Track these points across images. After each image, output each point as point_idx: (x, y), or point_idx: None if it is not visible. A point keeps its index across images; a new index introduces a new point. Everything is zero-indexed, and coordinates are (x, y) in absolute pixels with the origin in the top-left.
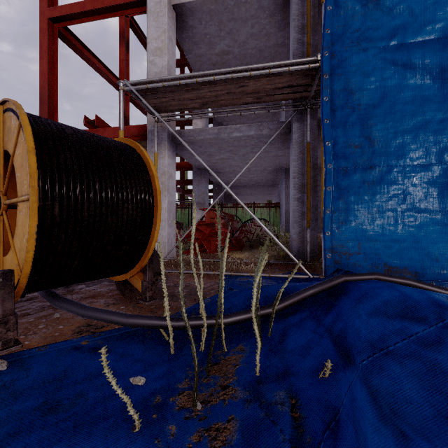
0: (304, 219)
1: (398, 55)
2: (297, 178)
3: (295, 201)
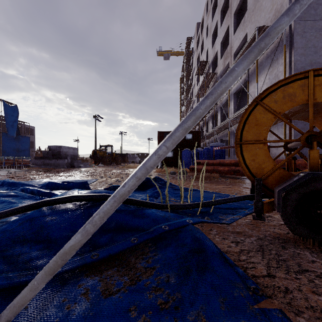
0: None
1: None
2: None
3: None
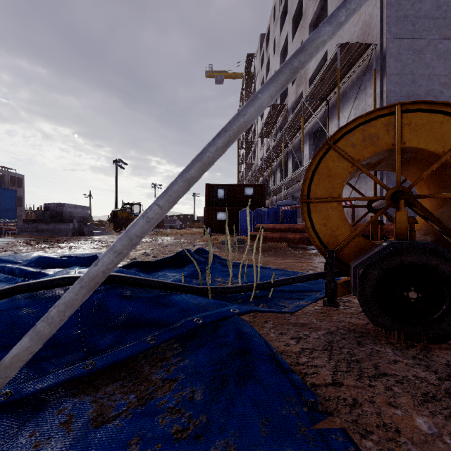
0: None
1: None
2: None
3: None
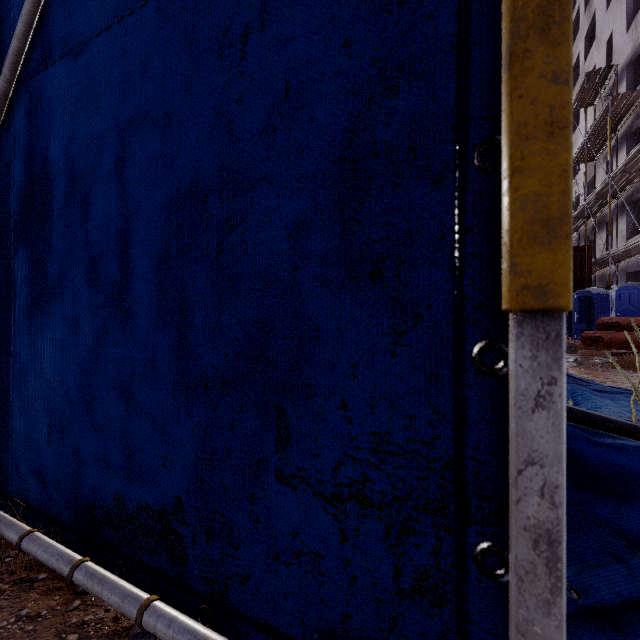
0: None
1: None
2: None
3: None
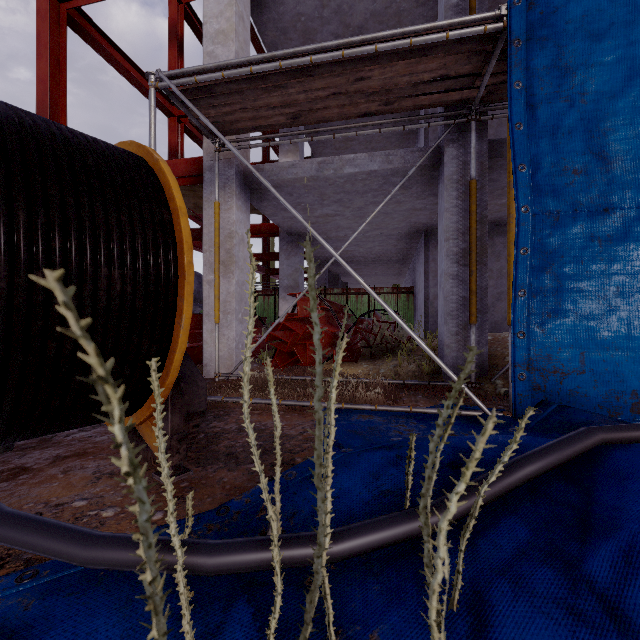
0: (465, 310)
1: None
2: (452, 240)
3: (449, 280)
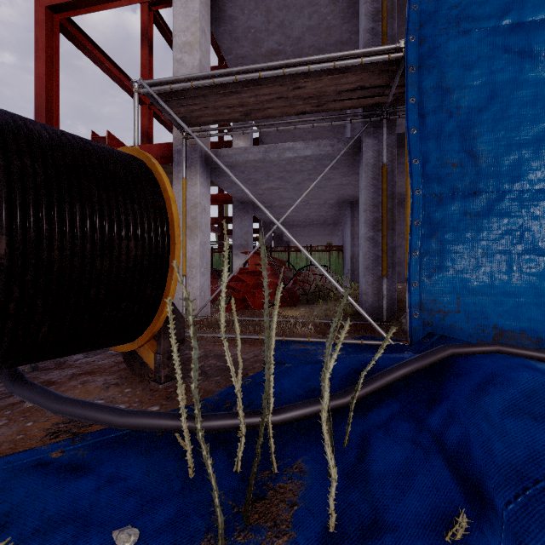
0: (379, 265)
1: (513, 39)
2: (369, 211)
3: (367, 242)
